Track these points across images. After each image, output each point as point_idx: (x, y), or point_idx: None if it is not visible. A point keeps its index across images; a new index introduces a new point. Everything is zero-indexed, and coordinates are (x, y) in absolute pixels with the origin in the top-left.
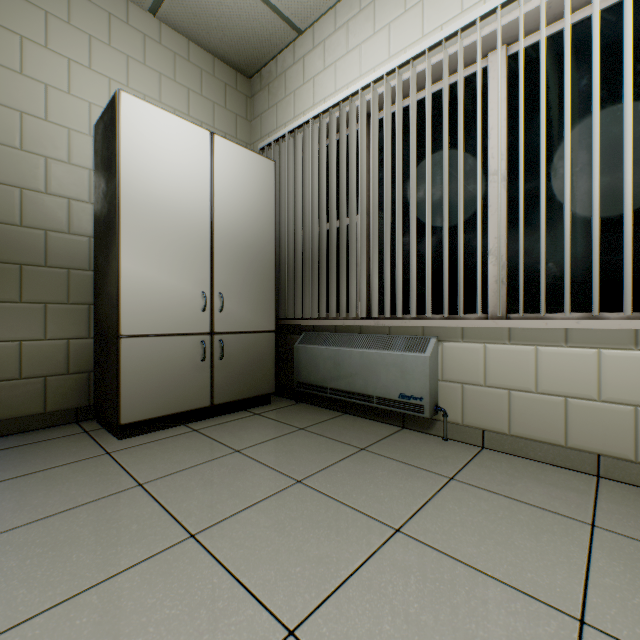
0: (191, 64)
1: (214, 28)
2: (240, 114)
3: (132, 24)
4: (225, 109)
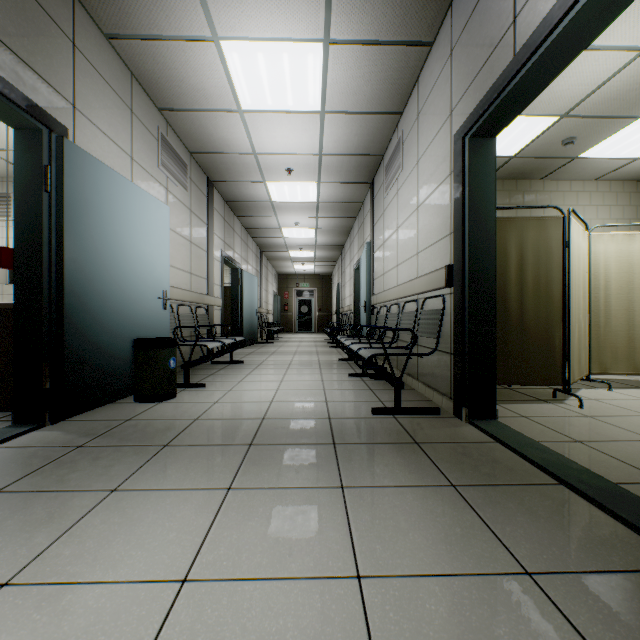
0: (610, 192)
1: (629, 174)
2: (638, 204)
3: (584, 190)
4: (629, 206)
